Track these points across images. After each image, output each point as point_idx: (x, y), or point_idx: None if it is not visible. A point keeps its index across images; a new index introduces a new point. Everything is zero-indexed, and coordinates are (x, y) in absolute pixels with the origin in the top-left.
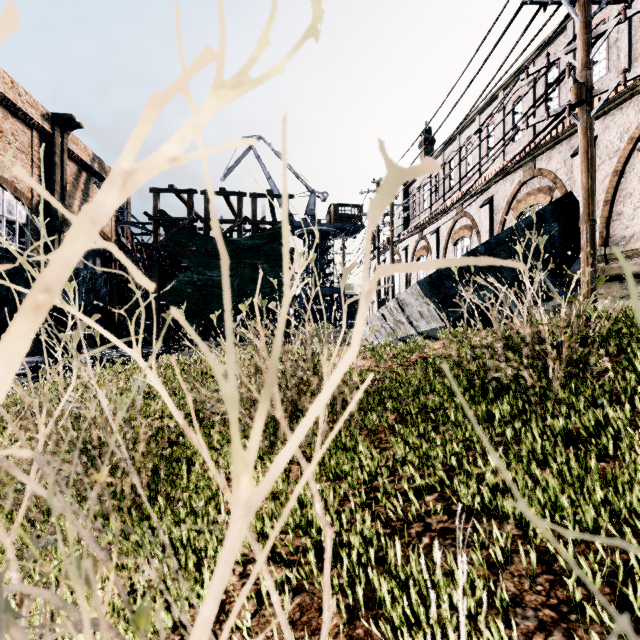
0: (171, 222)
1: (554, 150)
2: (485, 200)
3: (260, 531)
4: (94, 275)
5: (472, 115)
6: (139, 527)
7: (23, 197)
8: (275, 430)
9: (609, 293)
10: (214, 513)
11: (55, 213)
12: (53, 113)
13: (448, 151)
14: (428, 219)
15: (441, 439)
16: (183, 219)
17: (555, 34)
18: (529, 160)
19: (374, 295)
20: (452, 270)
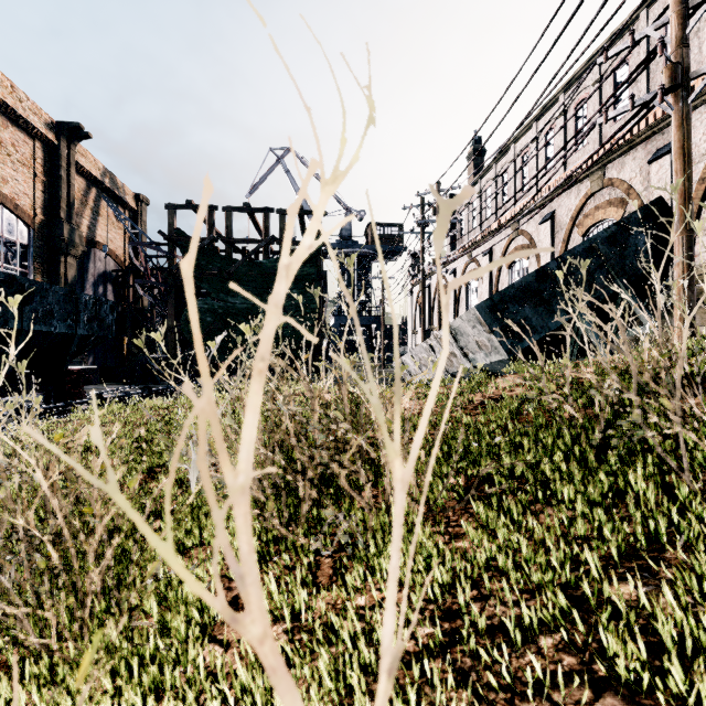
0: (189, 242)
1: (627, 156)
2: (545, 216)
3: (264, 702)
4: (98, 301)
5: (528, 121)
6: (72, 680)
7: (25, 215)
8: (299, 500)
9: (705, 319)
10: (194, 655)
11: (61, 233)
12: (58, 121)
13: (501, 163)
14: (479, 239)
15: (541, 524)
16: (202, 239)
17: (625, 26)
18: (597, 168)
19: (417, 325)
20: (518, 291)
